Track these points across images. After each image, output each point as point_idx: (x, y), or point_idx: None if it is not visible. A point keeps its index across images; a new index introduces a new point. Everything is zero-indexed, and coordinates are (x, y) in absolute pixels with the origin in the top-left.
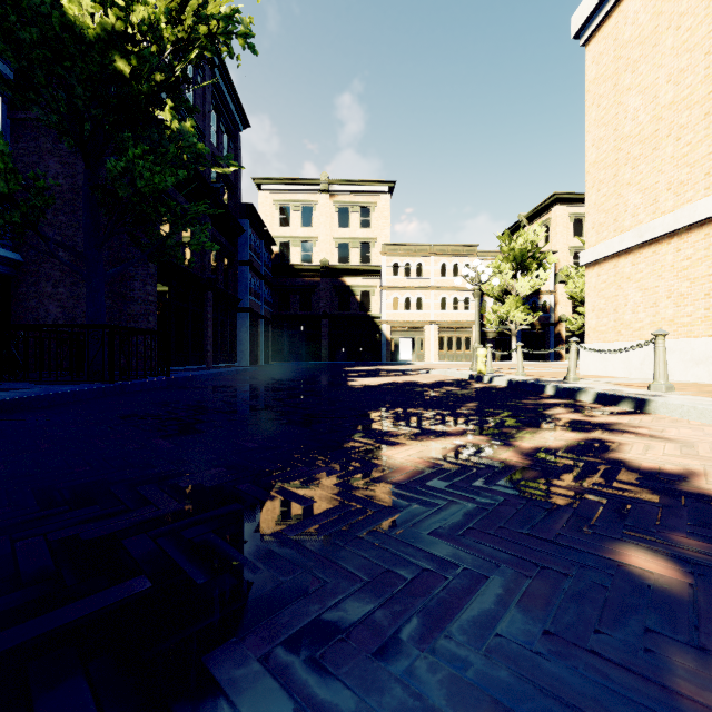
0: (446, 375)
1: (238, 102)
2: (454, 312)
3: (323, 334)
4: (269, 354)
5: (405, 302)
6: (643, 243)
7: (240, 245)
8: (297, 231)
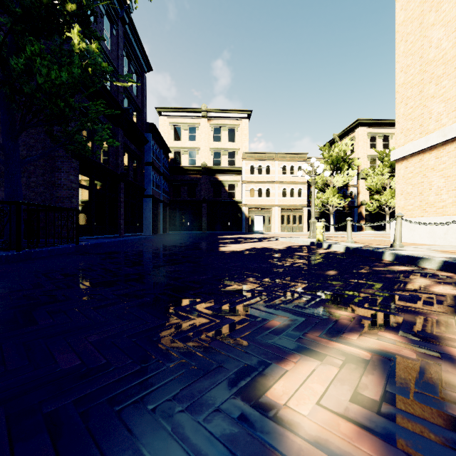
0: (291, 242)
1: (144, 52)
2: (291, 198)
3: (203, 213)
4: (167, 226)
5: (258, 191)
6: (446, 141)
7: (145, 151)
8: (185, 144)
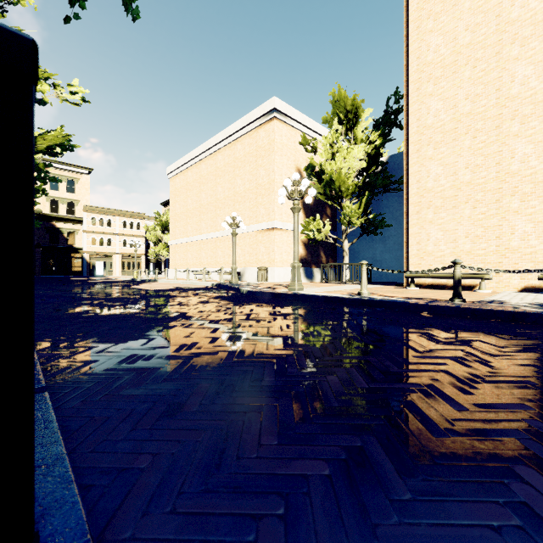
0: (124, 279)
1: None
2: (131, 248)
3: (37, 258)
4: None
5: (100, 240)
6: (179, 243)
7: None
8: None
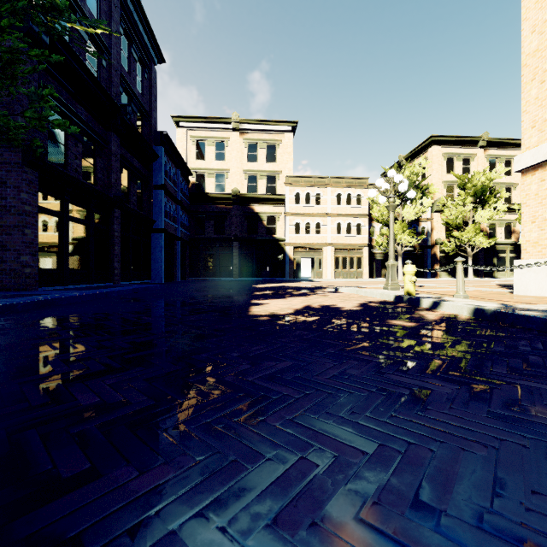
0: (359, 294)
1: (152, 34)
2: (348, 235)
3: (234, 254)
4: (186, 272)
5: (306, 226)
6: None
7: (155, 170)
8: (211, 164)
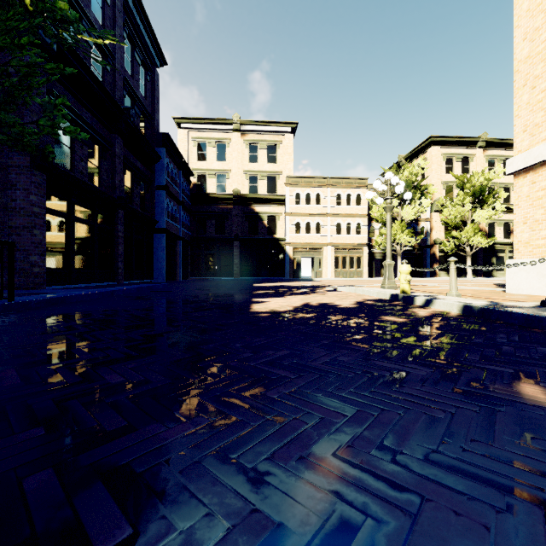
0: (357, 293)
1: (154, 38)
2: (347, 235)
3: (235, 254)
4: (188, 271)
5: (306, 226)
6: None
7: (157, 171)
8: (213, 165)
